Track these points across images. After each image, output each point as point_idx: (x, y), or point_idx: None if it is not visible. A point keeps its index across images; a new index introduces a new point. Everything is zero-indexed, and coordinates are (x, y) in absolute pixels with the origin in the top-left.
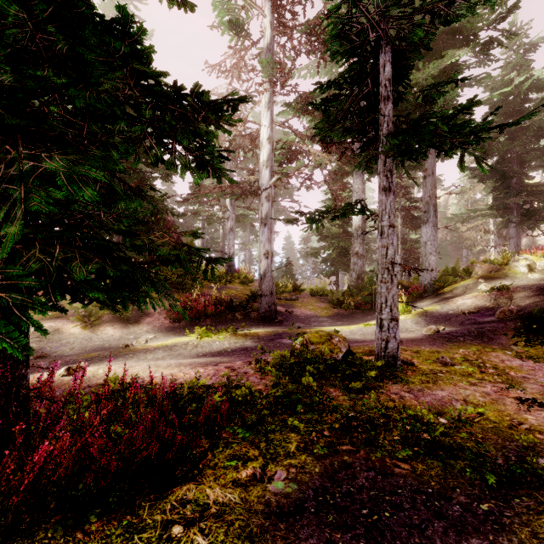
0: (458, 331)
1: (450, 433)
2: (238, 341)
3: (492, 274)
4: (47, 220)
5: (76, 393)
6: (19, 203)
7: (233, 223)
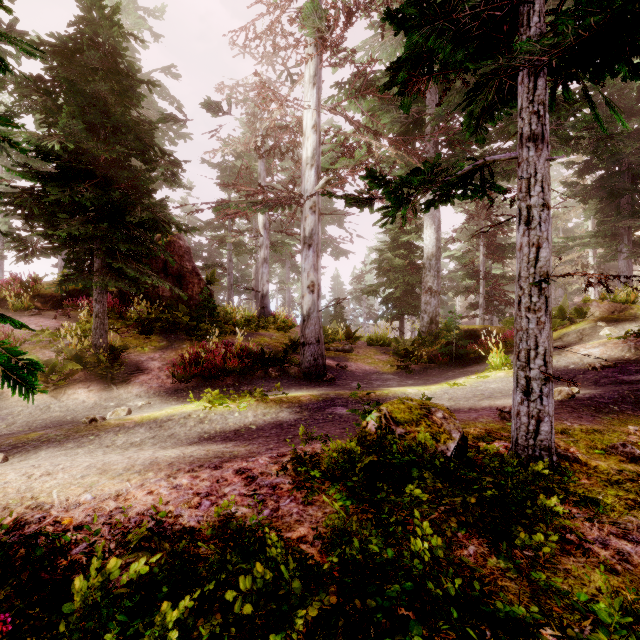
0: (604, 396)
1: None
2: (269, 411)
3: (615, 316)
4: None
5: None
6: None
7: (267, 252)
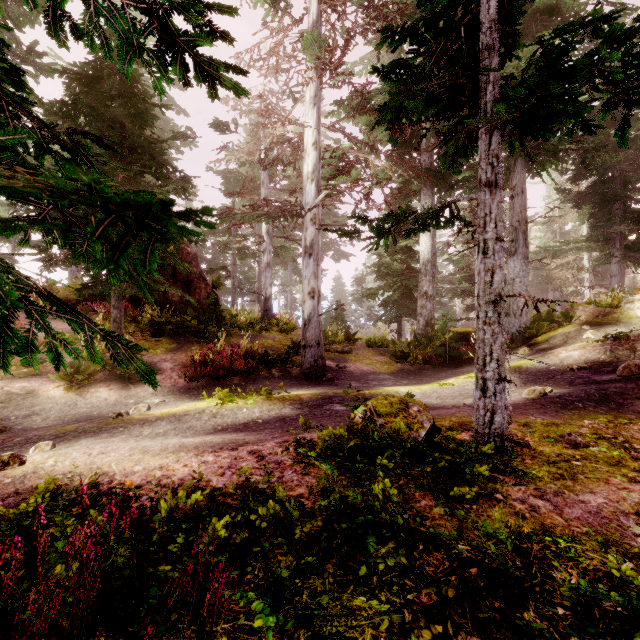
0: (573, 394)
1: None
2: (273, 407)
3: (599, 320)
4: None
5: None
6: None
7: (270, 257)
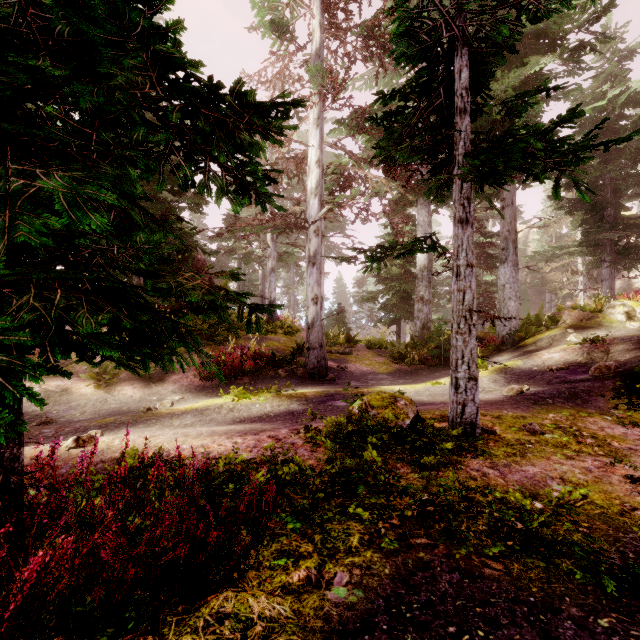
0: (546, 392)
1: (550, 523)
2: (282, 403)
3: (583, 323)
4: (46, 257)
5: (85, 474)
6: (1, 233)
7: (275, 262)
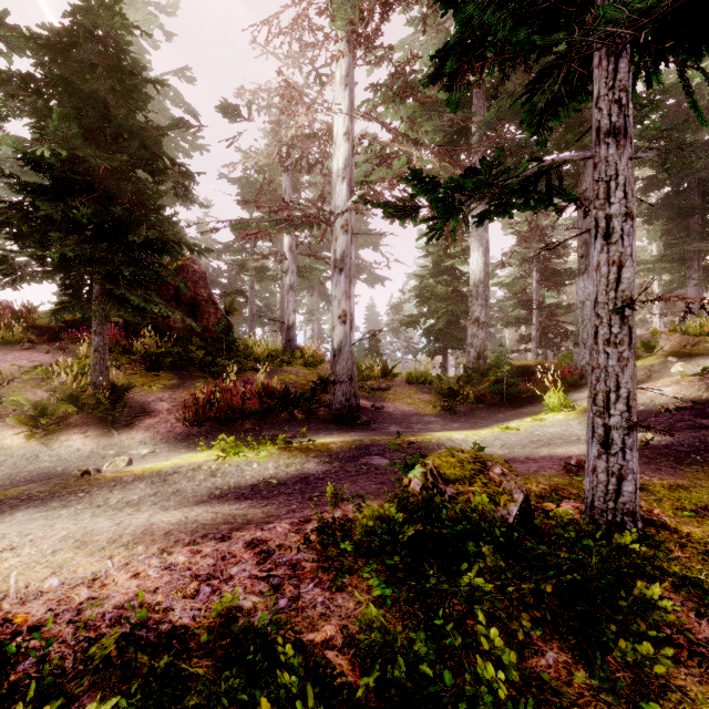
0: (684, 443)
1: None
2: (293, 461)
3: (688, 350)
4: None
5: None
6: None
7: (294, 278)
